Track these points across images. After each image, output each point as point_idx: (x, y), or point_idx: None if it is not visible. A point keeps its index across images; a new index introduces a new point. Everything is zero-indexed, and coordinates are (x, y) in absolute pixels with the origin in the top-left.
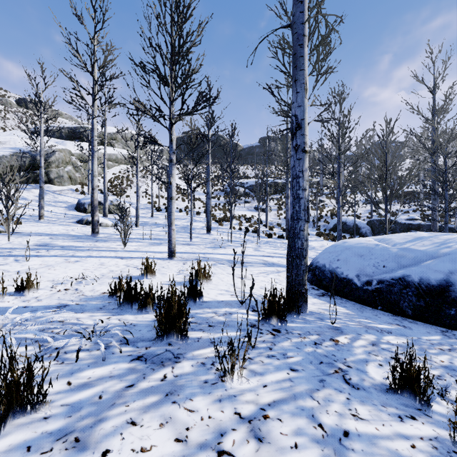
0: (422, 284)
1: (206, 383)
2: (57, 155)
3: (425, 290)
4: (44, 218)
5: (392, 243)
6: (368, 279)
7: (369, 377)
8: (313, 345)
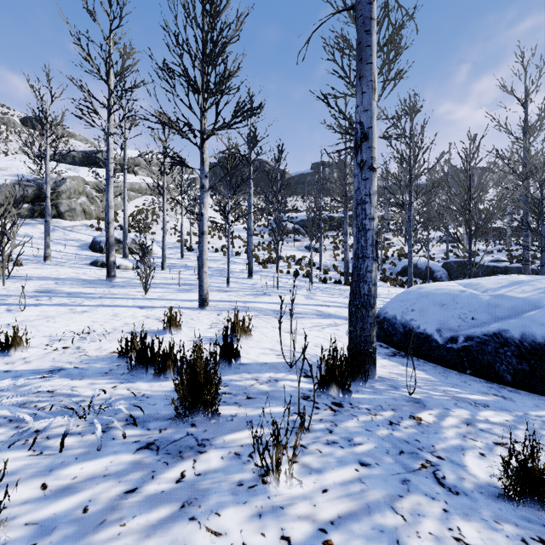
0: (525, 342)
1: (240, 486)
2: (68, 183)
3: (529, 350)
4: (51, 259)
5: (482, 289)
6: (453, 335)
7: (470, 474)
8: (387, 425)
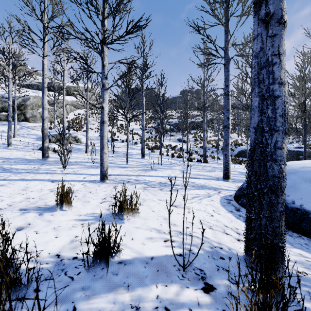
0: None
1: None
2: (31, 100)
3: None
4: (13, 146)
5: None
6: None
7: None
8: None
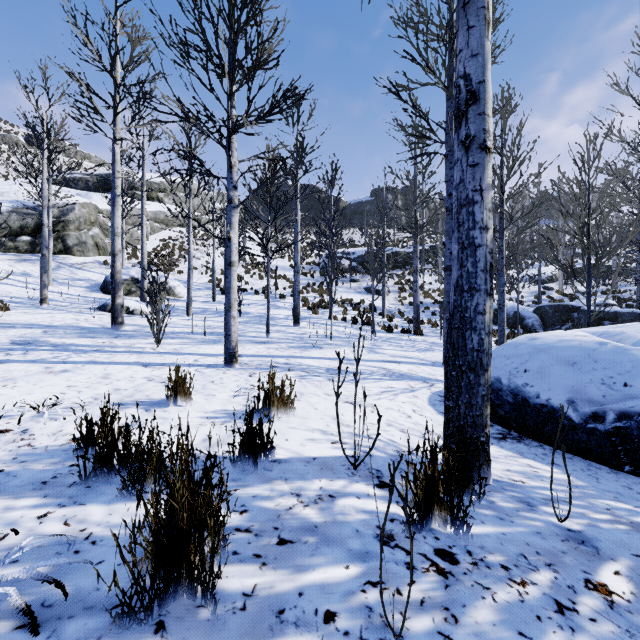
0: None
1: None
2: (77, 212)
3: None
4: (50, 303)
5: (630, 341)
6: (596, 409)
7: None
8: (556, 615)
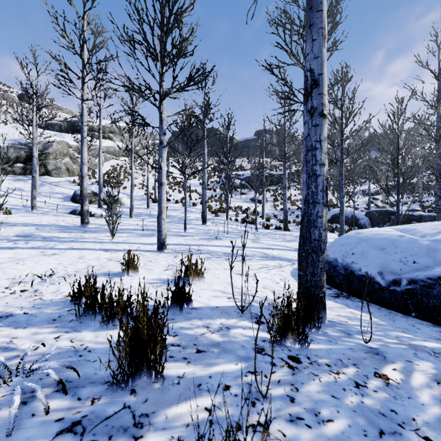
0: None
1: None
2: (54, 147)
3: None
4: (37, 209)
5: (419, 234)
6: (395, 278)
7: None
8: (354, 388)
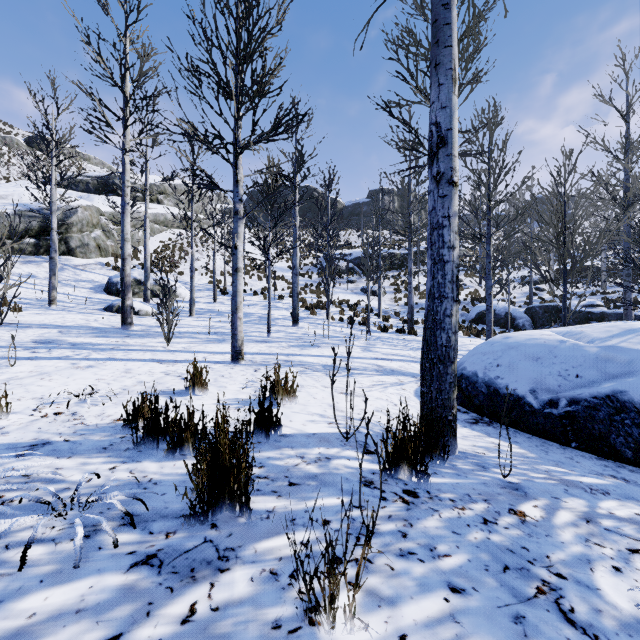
0: None
1: (276, 630)
2: (80, 214)
3: None
4: (57, 304)
5: (586, 339)
6: (552, 397)
7: (607, 603)
8: (481, 525)
